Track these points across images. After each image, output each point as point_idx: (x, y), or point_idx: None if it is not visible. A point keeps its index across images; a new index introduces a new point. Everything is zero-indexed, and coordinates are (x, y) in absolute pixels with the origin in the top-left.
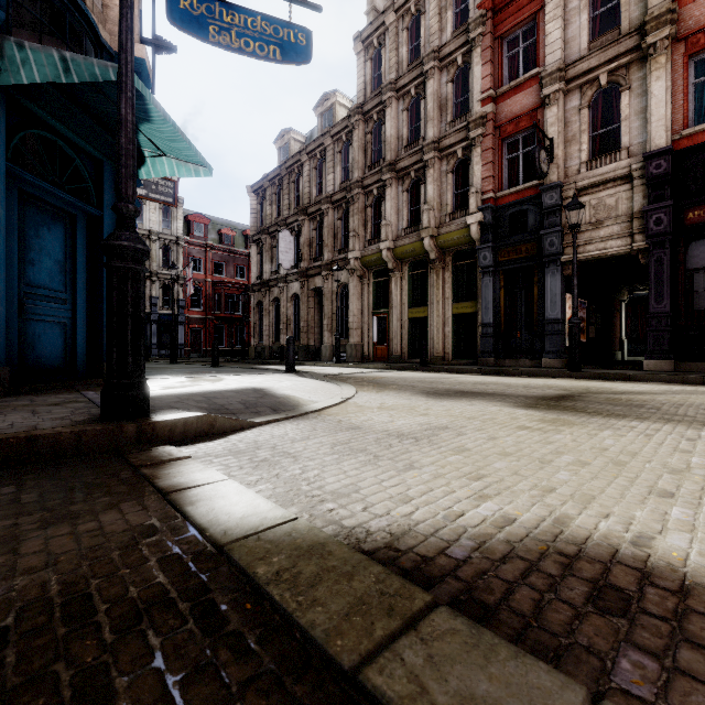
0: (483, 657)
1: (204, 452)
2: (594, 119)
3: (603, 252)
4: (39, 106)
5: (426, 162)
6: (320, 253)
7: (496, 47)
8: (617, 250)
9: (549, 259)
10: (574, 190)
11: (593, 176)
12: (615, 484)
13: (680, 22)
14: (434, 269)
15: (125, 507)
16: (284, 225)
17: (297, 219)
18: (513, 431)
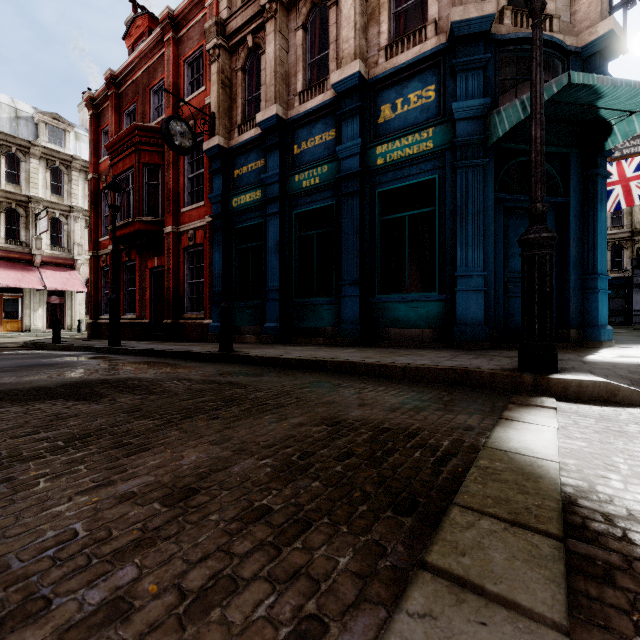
0: (525, 558)
1: (575, 410)
2: None
3: None
4: (515, 142)
5: None
6: None
7: None
8: None
9: None
10: None
11: None
12: None
13: None
14: None
15: (474, 416)
16: None
17: None
18: None
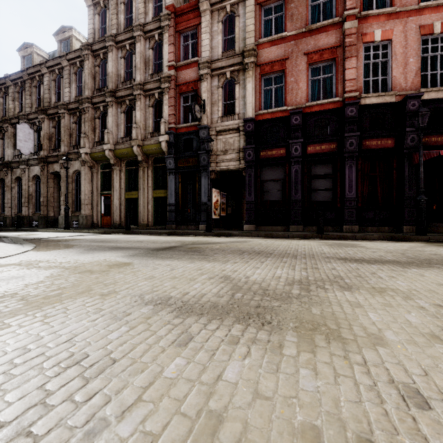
0: None
1: None
2: (225, 95)
3: (228, 167)
4: None
5: (135, 96)
6: (58, 146)
7: (177, 37)
8: (234, 167)
9: (203, 168)
10: (215, 131)
11: (223, 126)
12: (38, 309)
13: (258, 57)
14: (142, 167)
15: None
16: (26, 119)
17: (38, 117)
18: (70, 275)
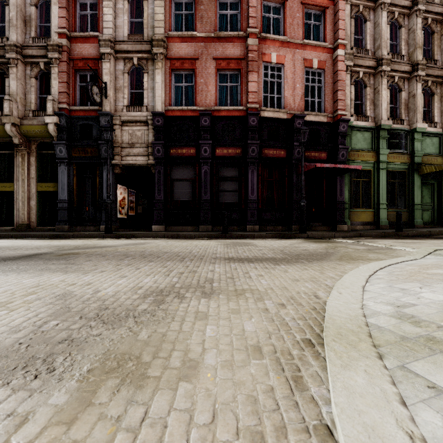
0: None
1: None
2: (132, 82)
3: (135, 162)
4: None
5: (9, 60)
6: None
7: (70, 1)
8: (141, 162)
9: (105, 160)
10: (119, 120)
11: (129, 116)
12: None
13: (168, 50)
14: (20, 152)
15: None
16: None
17: None
18: None
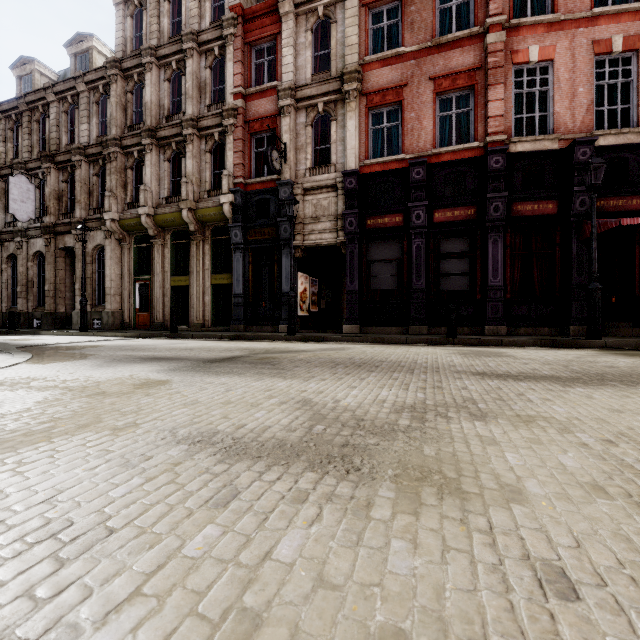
0: None
1: None
2: (316, 136)
3: (320, 242)
4: None
5: (186, 137)
6: (72, 209)
7: (246, 52)
8: (328, 241)
9: (284, 242)
10: (301, 189)
11: (313, 181)
12: (11, 452)
13: (364, 82)
14: (195, 240)
15: None
16: (23, 169)
17: (42, 166)
18: (73, 399)
